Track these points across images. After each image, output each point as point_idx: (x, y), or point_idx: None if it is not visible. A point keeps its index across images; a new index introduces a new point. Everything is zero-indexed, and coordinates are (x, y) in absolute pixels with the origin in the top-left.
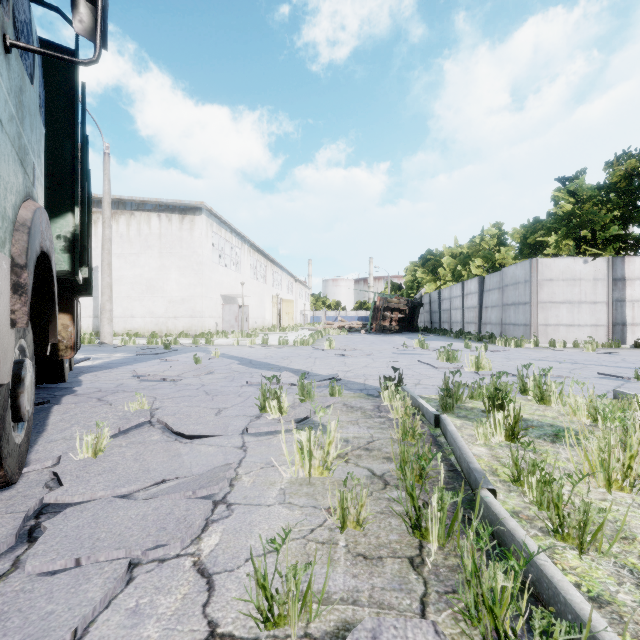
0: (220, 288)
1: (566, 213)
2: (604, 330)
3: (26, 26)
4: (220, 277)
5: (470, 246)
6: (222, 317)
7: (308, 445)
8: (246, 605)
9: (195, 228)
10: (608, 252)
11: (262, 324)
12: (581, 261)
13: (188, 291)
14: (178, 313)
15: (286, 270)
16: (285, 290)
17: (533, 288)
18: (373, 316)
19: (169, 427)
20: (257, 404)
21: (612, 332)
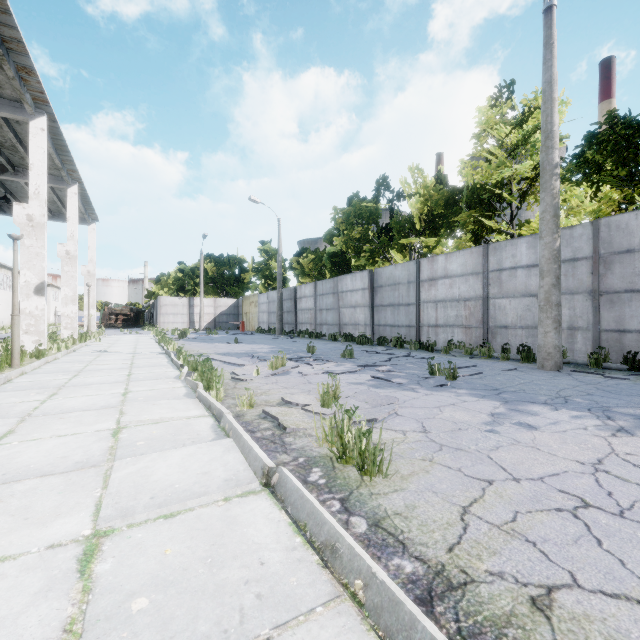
0: None
1: (177, 278)
2: (187, 324)
3: None
4: None
5: (163, 281)
6: None
7: None
8: None
9: None
10: (188, 295)
11: (9, 324)
12: (178, 298)
13: None
14: None
15: None
16: None
17: (159, 308)
18: (103, 318)
19: None
20: None
21: (190, 325)
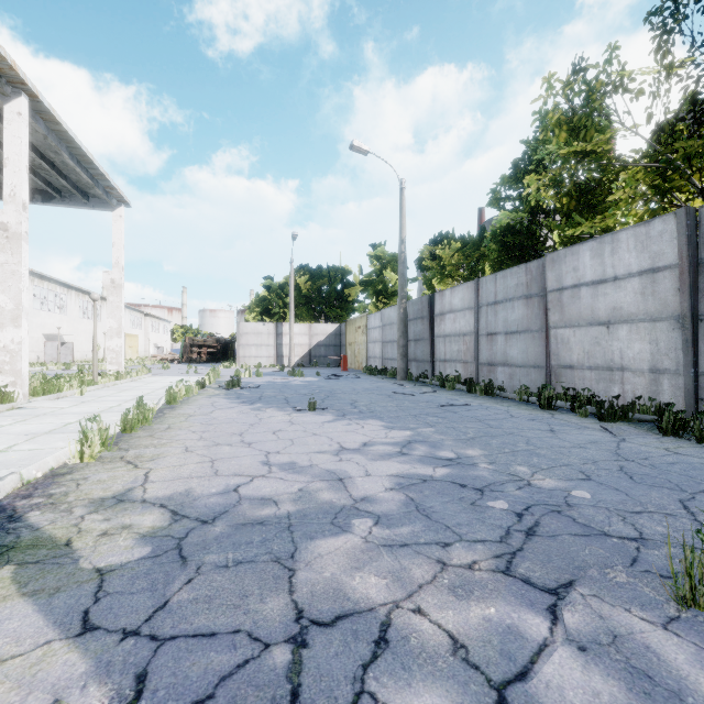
0: (42, 329)
1: (261, 298)
2: (273, 359)
3: None
4: (42, 320)
5: (252, 304)
6: (45, 352)
7: None
8: None
9: None
10: (274, 320)
11: None
12: (262, 324)
13: None
14: None
15: (130, 307)
16: (129, 325)
17: (238, 337)
18: (184, 351)
19: None
20: None
21: (277, 360)
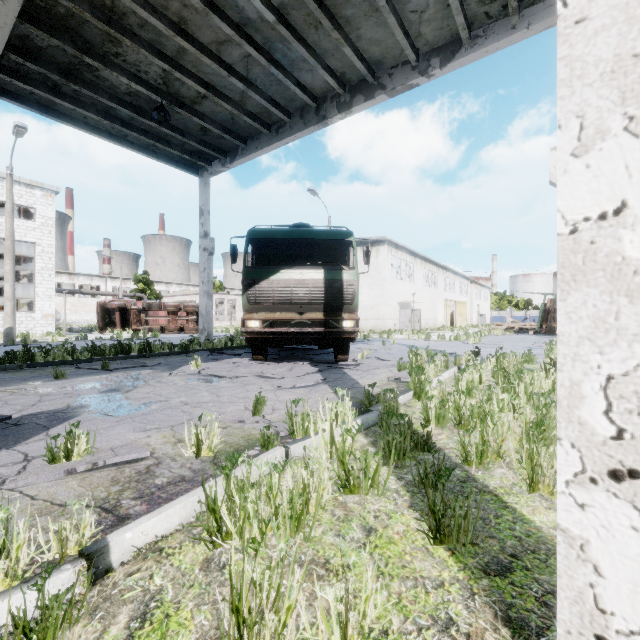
0: (397, 297)
1: None
2: None
3: (343, 245)
4: (397, 288)
5: None
6: (399, 319)
7: (417, 358)
8: (397, 371)
9: (379, 255)
10: None
11: (433, 324)
12: None
13: (374, 301)
14: (368, 316)
15: (459, 274)
16: (458, 292)
17: None
18: (542, 318)
19: (378, 358)
20: (408, 355)
21: None
